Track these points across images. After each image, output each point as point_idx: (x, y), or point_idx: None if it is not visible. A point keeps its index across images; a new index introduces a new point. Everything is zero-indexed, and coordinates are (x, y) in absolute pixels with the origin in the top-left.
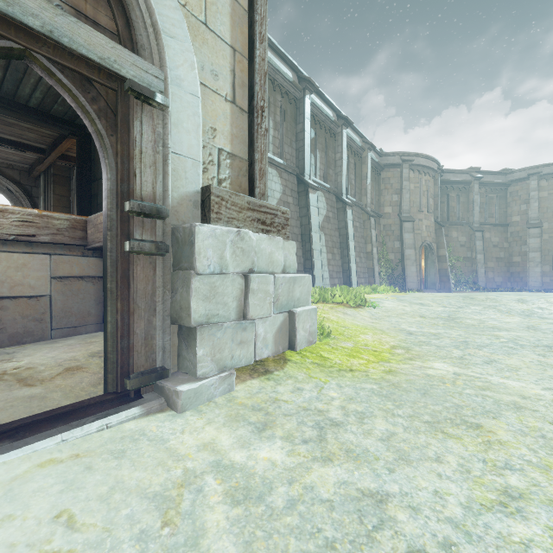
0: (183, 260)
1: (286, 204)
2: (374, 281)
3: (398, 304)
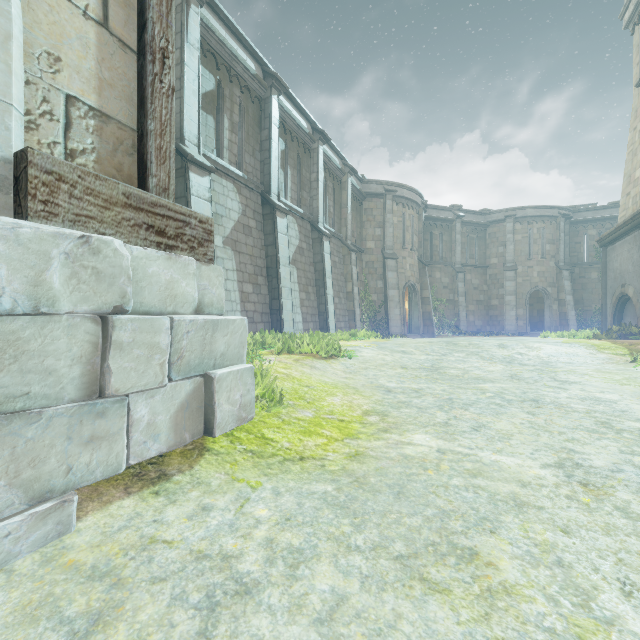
0: None
1: (247, 228)
2: (355, 325)
3: (378, 353)
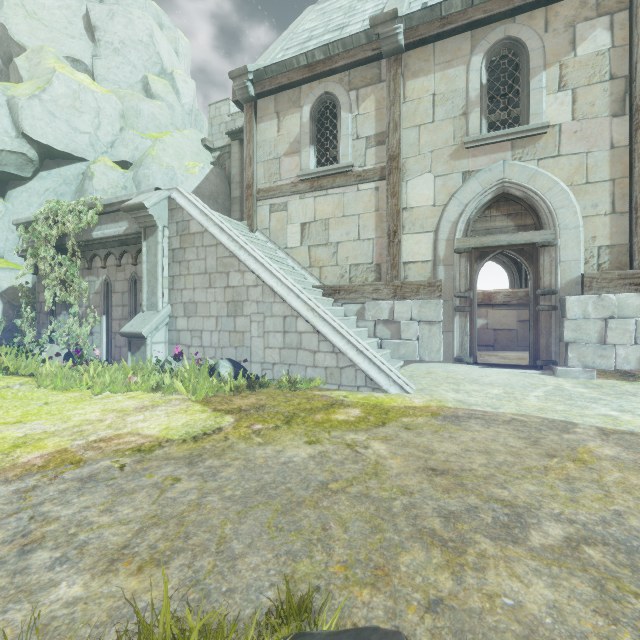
0: (562, 313)
1: None
2: None
3: None
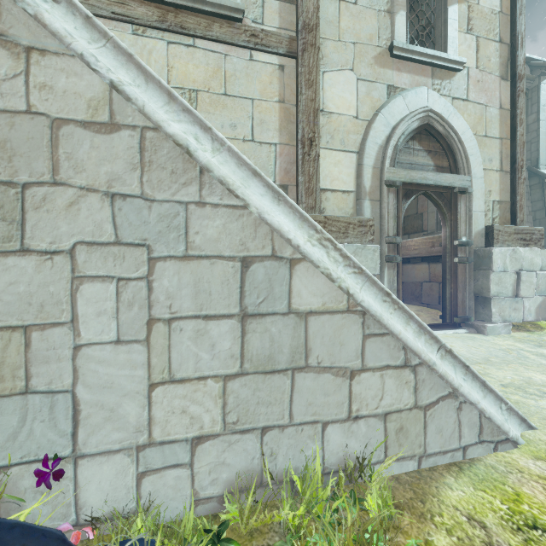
0: (482, 265)
1: None
2: None
3: None
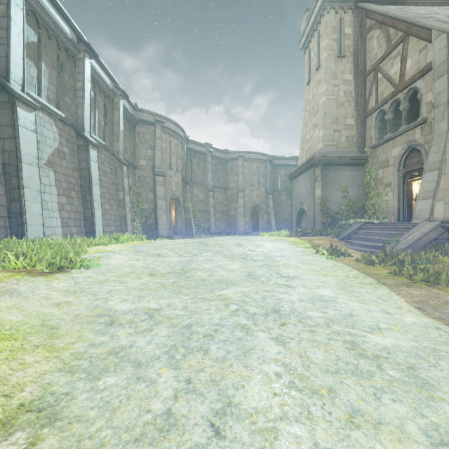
0: None
1: None
2: (126, 229)
3: (130, 258)
